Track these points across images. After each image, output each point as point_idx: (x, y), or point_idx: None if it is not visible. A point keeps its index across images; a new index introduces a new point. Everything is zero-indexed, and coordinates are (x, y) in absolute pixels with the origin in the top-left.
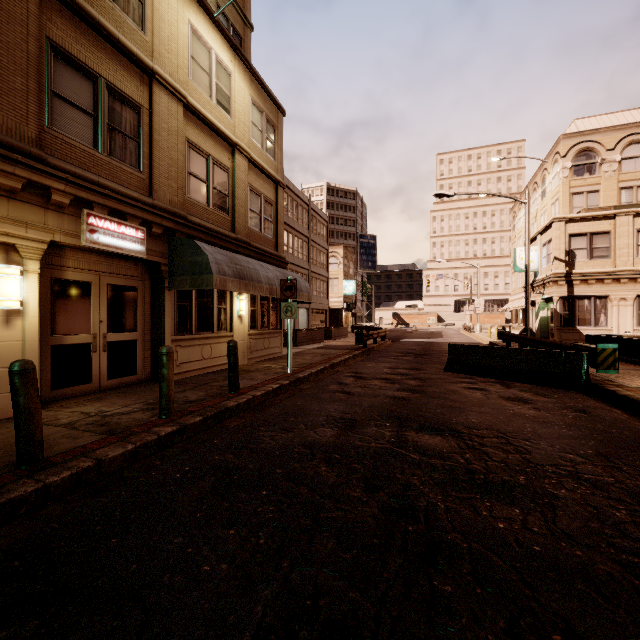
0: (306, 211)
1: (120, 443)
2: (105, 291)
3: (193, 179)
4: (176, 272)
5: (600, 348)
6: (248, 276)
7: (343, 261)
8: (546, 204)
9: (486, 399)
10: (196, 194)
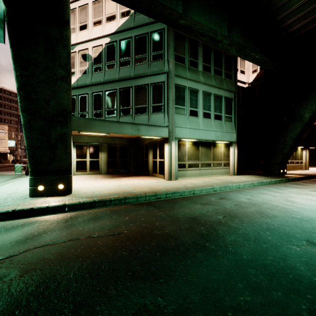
0: None
1: None
2: None
3: None
4: None
5: None
6: None
7: (8, 132)
8: None
9: None
10: None
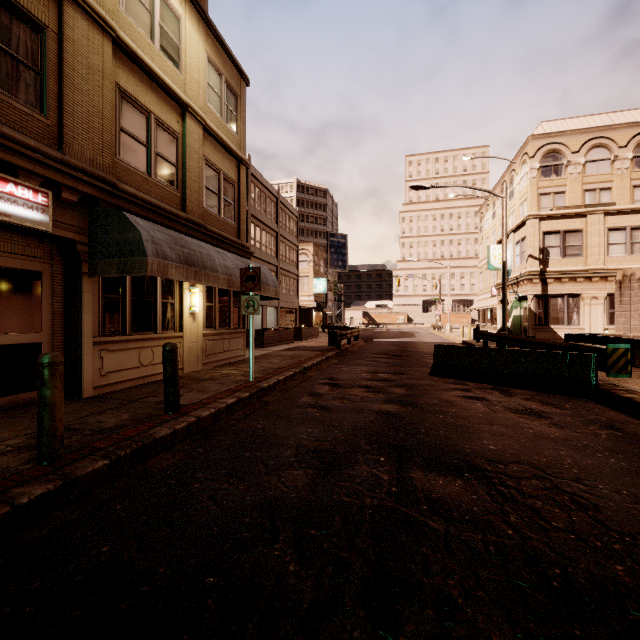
0: (275, 204)
1: None
2: None
3: (127, 138)
4: (98, 253)
5: (610, 349)
6: (199, 262)
7: (314, 259)
8: (514, 205)
9: (492, 412)
10: (131, 158)
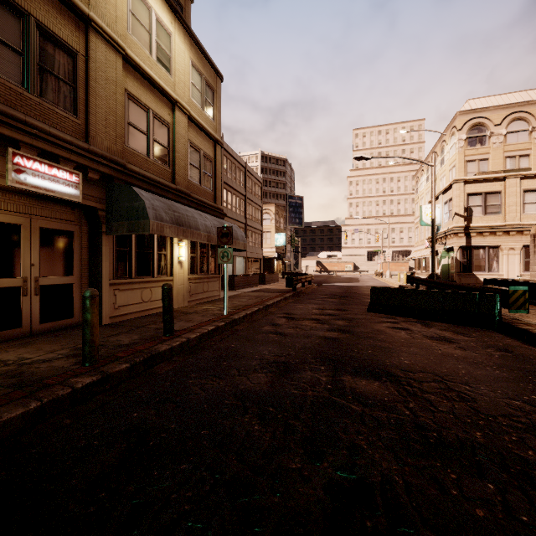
0: (243, 173)
1: (23, 400)
2: (37, 234)
3: (133, 130)
4: (113, 217)
5: (512, 290)
6: (186, 223)
7: (275, 217)
8: (445, 170)
9: (412, 339)
10: (136, 144)
